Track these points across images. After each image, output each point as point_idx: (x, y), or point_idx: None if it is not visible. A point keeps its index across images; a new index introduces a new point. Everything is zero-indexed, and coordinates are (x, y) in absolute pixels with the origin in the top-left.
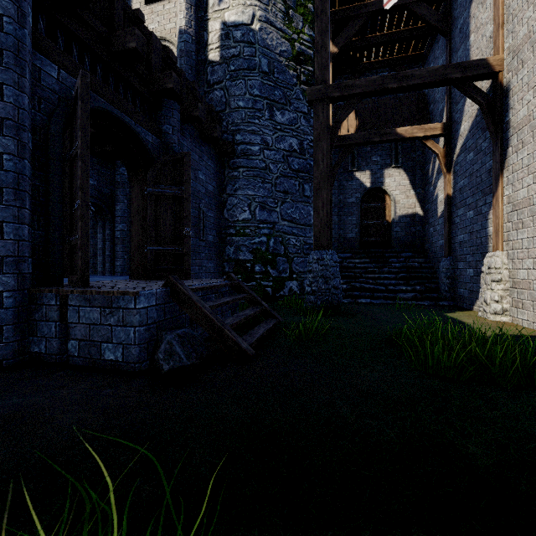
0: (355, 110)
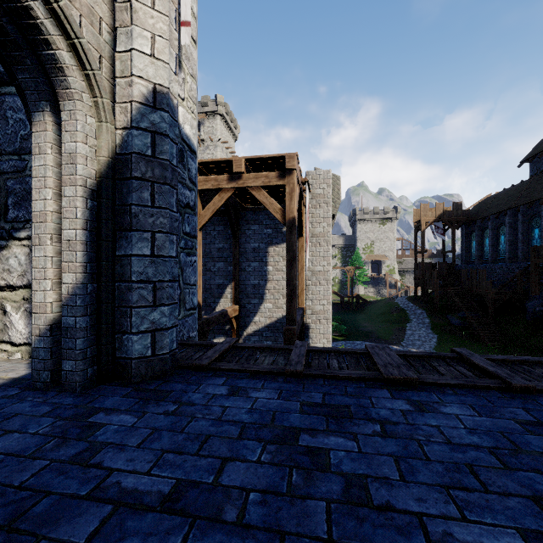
0: None
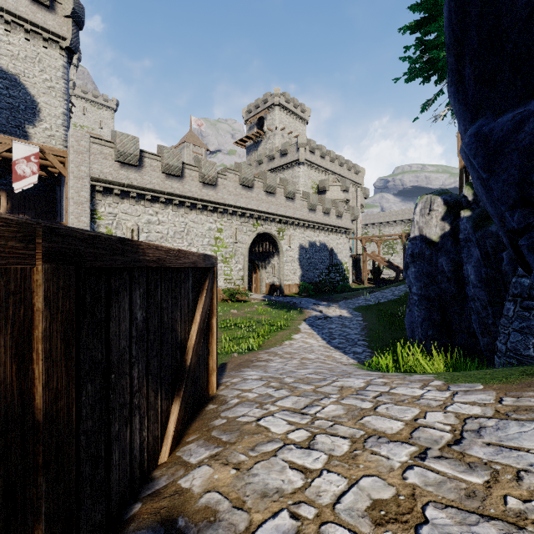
0: (7, 195)
